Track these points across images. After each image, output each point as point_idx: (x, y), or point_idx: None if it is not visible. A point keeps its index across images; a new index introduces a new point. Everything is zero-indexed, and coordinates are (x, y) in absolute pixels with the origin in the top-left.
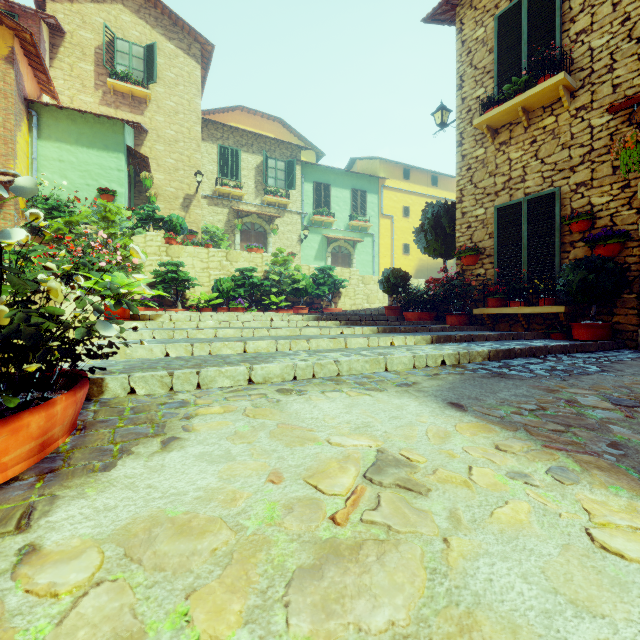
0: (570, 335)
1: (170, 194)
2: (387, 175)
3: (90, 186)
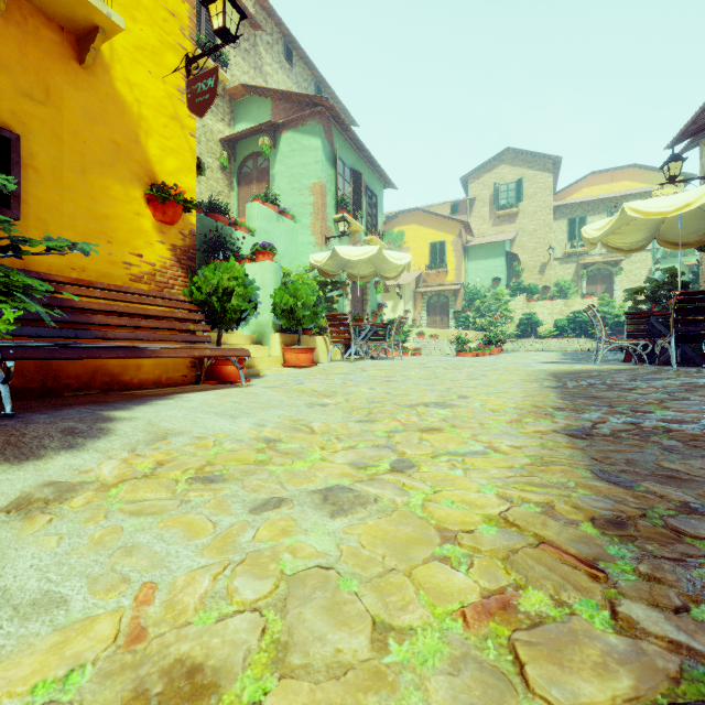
0: None
1: (531, 266)
2: None
3: (488, 278)
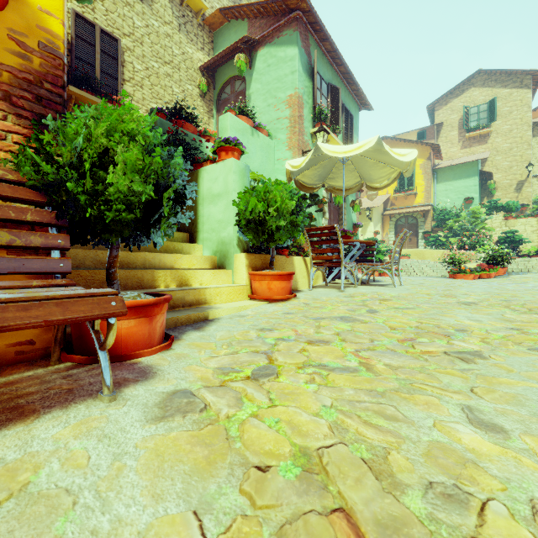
0: None
1: (505, 184)
2: None
3: (459, 198)
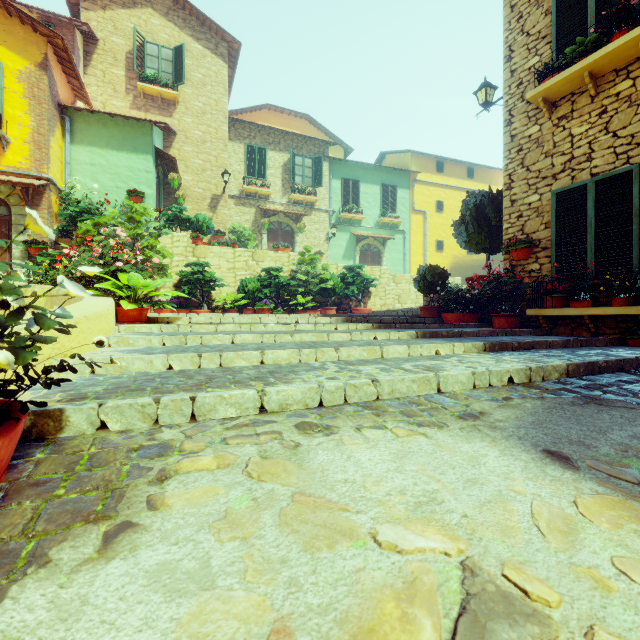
0: None
1: (198, 195)
2: (419, 168)
3: (120, 188)
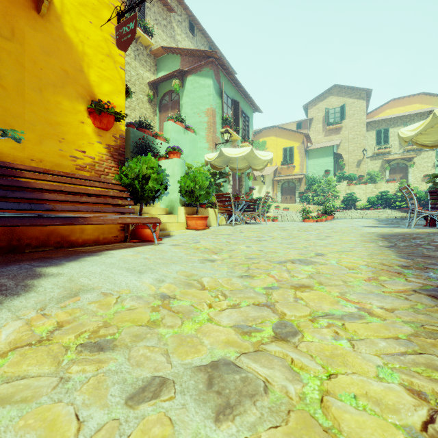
0: None
1: (351, 162)
2: None
3: (322, 170)
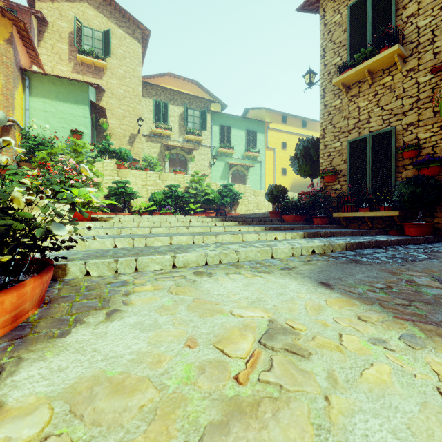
0: (402, 232)
1: (120, 134)
2: (271, 120)
3: (65, 128)
